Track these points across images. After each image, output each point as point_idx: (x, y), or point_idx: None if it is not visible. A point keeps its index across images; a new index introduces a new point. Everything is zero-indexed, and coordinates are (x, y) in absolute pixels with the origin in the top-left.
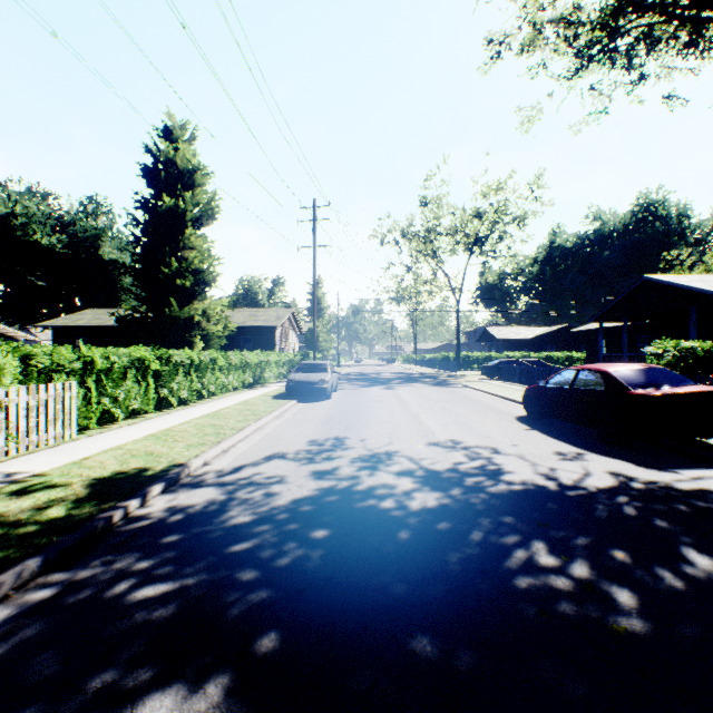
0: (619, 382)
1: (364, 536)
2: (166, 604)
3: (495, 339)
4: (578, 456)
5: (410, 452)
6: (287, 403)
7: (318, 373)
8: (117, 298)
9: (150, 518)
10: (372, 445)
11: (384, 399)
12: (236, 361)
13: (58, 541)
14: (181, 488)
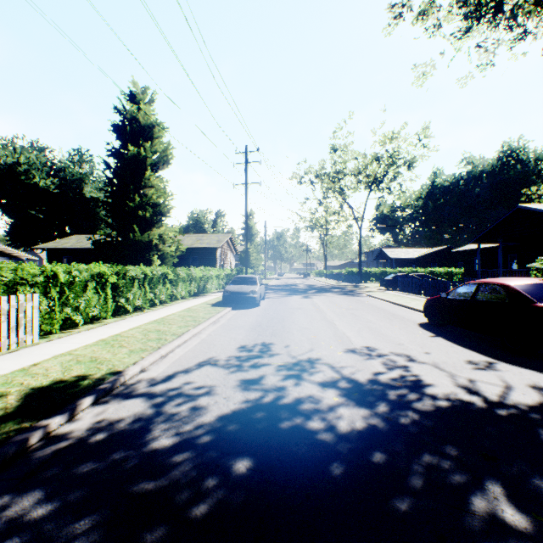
0: (524, 295)
1: (292, 471)
2: None
3: (389, 257)
4: (490, 365)
5: (331, 360)
6: (223, 310)
7: (248, 285)
8: (97, 226)
9: (70, 438)
10: (295, 351)
11: (303, 306)
12: (183, 275)
13: None
14: (112, 399)
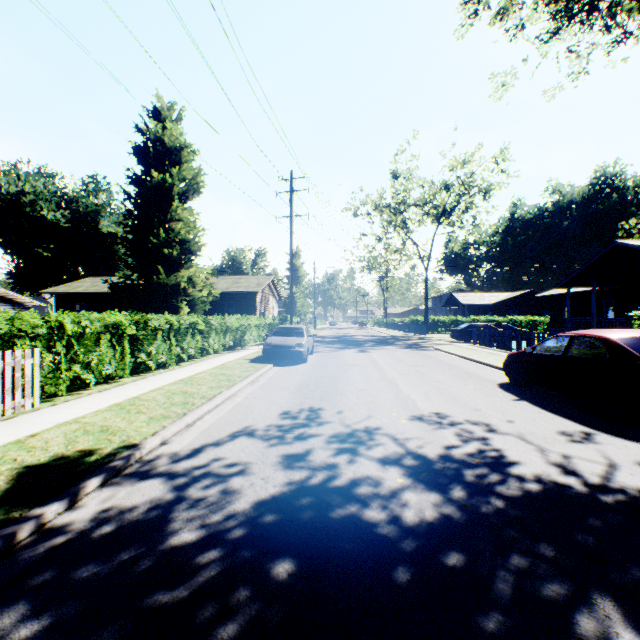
0: (628, 351)
1: (346, 577)
2: None
3: (460, 304)
4: (588, 437)
5: (393, 430)
6: (263, 367)
7: (294, 337)
8: (115, 267)
9: (69, 532)
10: (350, 418)
11: (359, 363)
12: (217, 325)
13: None
14: (124, 479)
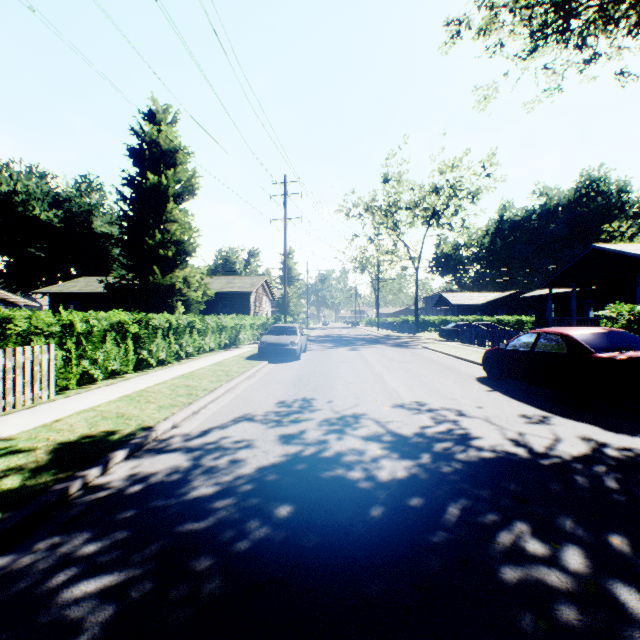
0: (583, 346)
1: (332, 513)
2: (105, 604)
3: (450, 304)
4: (544, 419)
5: (376, 415)
6: (259, 364)
7: (288, 336)
8: (108, 267)
9: (109, 489)
10: (339, 406)
11: (350, 360)
12: (213, 324)
13: (2, 520)
14: (146, 453)
